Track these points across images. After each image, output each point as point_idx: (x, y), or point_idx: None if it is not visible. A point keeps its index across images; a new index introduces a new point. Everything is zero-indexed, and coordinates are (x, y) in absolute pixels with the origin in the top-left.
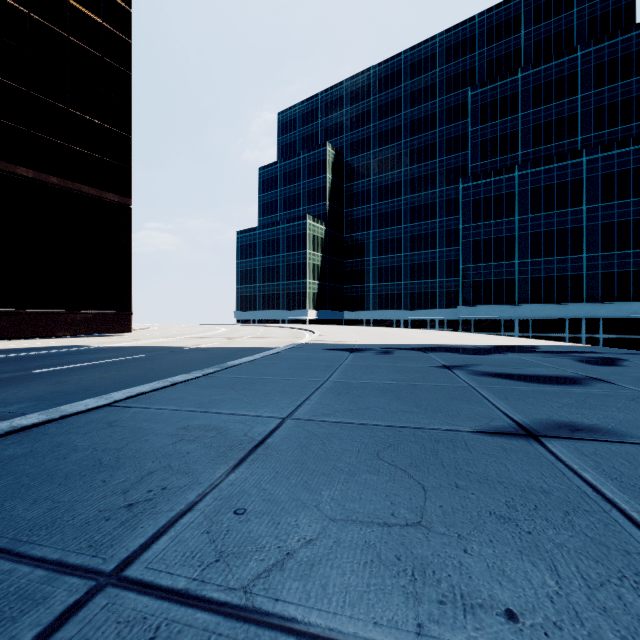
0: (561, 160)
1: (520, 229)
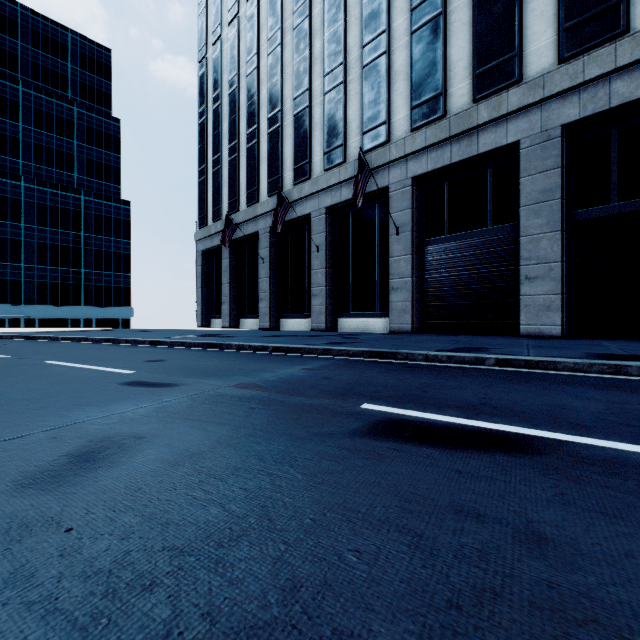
0: (65, 190)
1: (27, 236)
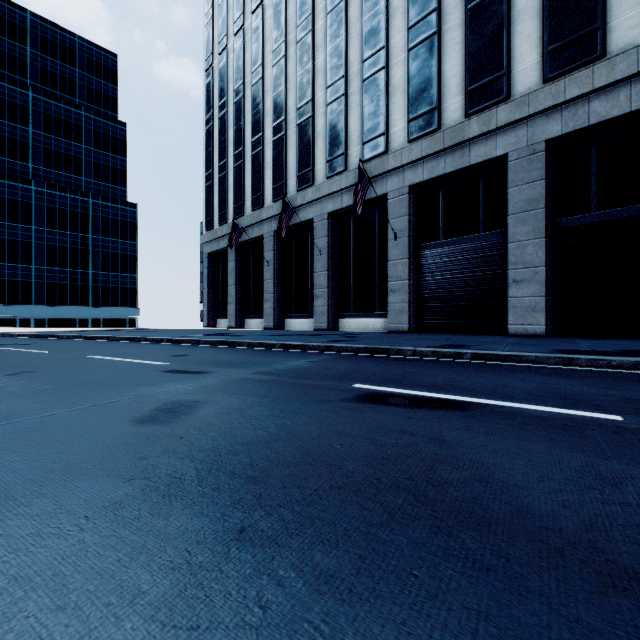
0: (74, 193)
1: (37, 238)
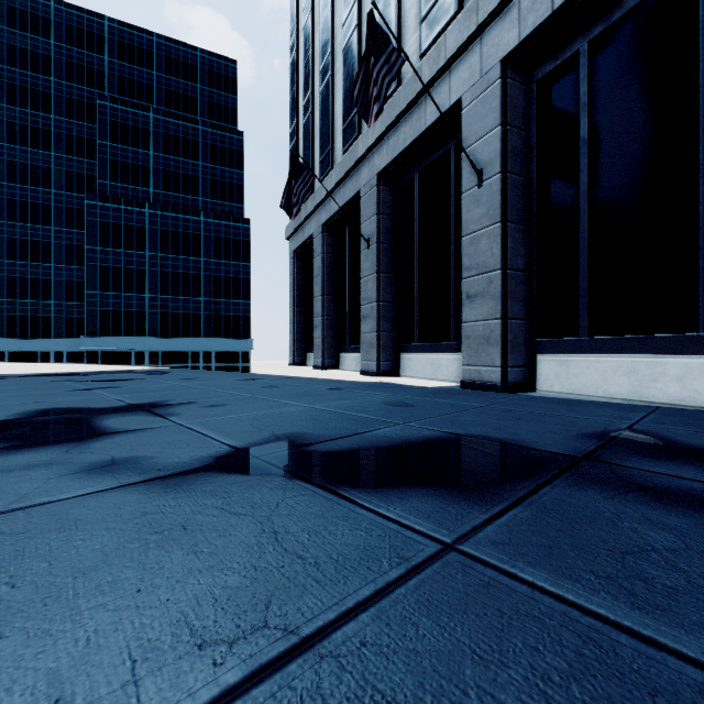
0: (186, 213)
1: (151, 265)
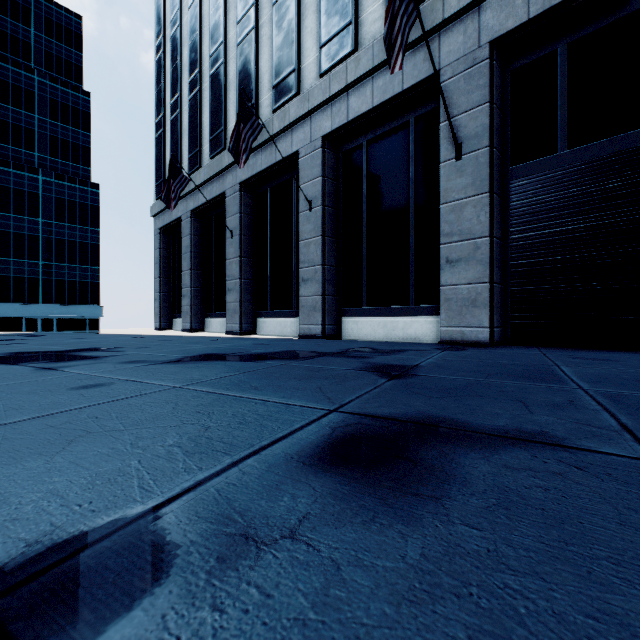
0: (19, 168)
1: None
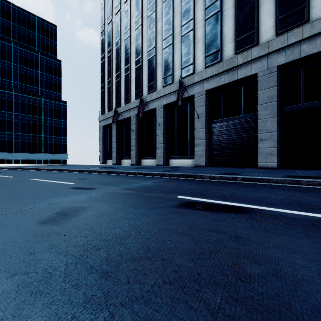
0: (34, 96)
1: (15, 119)
